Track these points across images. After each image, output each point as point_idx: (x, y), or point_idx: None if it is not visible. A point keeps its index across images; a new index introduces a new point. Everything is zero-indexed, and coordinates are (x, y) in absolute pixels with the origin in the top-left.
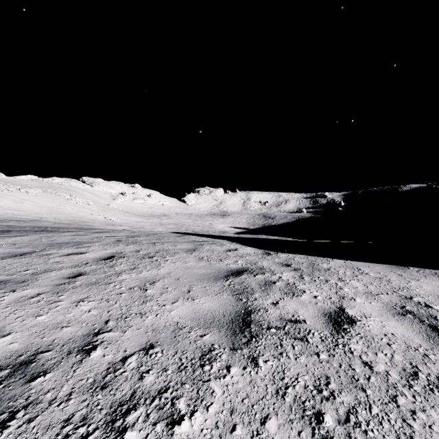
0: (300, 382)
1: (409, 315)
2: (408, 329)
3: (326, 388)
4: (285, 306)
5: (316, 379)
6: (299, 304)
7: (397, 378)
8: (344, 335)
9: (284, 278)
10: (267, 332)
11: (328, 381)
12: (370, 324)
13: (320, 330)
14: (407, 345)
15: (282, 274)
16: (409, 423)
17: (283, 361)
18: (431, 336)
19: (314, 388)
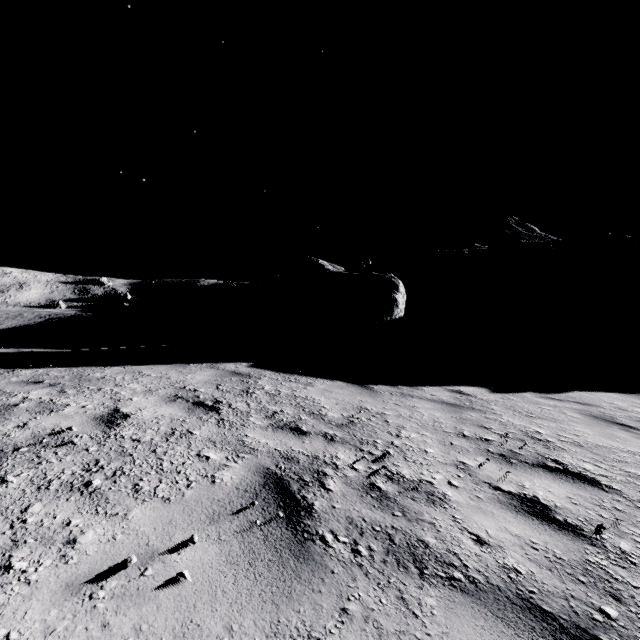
0: (67, 473)
1: (180, 400)
2: (176, 409)
3: (96, 466)
4: (39, 424)
5: (85, 465)
6: (61, 418)
7: (159, 440)
8: (117, 428)
9: (33, 397)
10: (14, 453)
11: (98, 462)
12: (144, 414)
13: (91, 432)
14: (172, 419)
15: (30, 393)
16: (161, 458)
17: (44, 467)
18: (192, 409)
19: (83, 471)
